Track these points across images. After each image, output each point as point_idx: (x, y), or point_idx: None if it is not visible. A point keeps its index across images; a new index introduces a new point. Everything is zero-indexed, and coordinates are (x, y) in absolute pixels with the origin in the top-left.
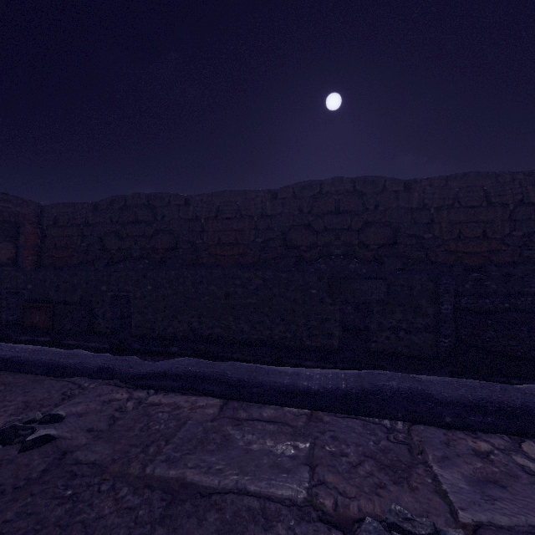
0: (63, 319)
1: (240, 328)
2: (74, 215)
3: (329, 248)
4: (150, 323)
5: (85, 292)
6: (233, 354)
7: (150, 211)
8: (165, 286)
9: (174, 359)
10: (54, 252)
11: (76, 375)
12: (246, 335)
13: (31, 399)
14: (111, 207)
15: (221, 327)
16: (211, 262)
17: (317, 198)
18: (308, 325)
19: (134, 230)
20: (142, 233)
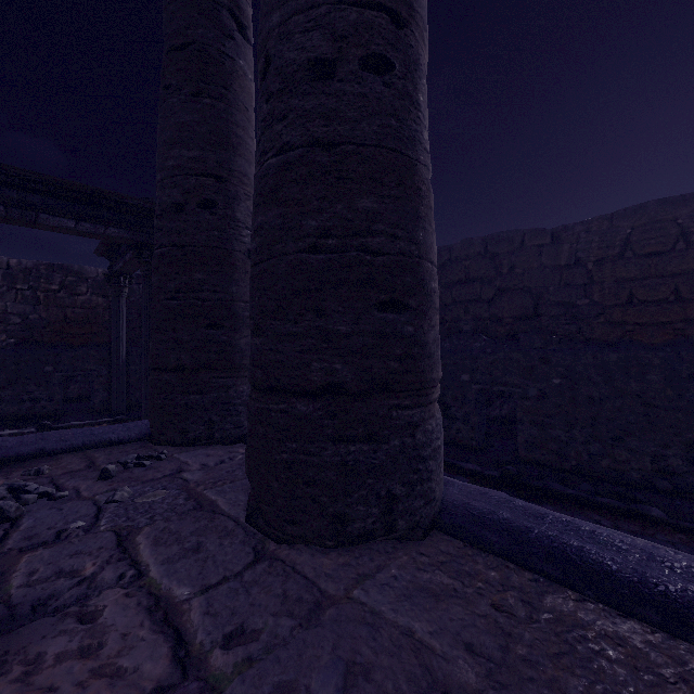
0: None
1: None
2: None
3: None
4: (557, 444)
5: None
6: None
7: (488, 263)
8: (594, 380)
9: (669, 536)
10: None
11: None
12: None
13: None
14: None
15: None
16: (613, 337)
17: None
18: None
19: (463, 293)
20: (476, 296)
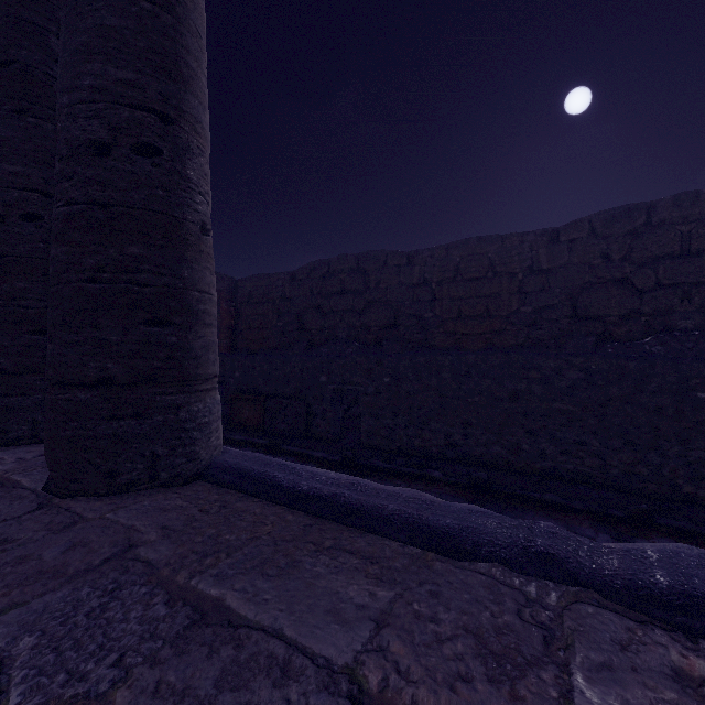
0: (275, 417)
1: (538, 450)
2: (270, 288)
3: (668, 318)
4: (387, 431)
5: (300, 384)
6: (543, 493)
7: (360, 277)
8: (410, 378)
9: (440, 489)
10: (248, 333)
11: (480, 558)
12: (550, 462)
13: (472, 625)
14: (312, 276)
15: (503, 445)
16: (448, 345)
17: (640, 234)
18: (687, 457)
19: (339, 303)
20: (350, 307)
